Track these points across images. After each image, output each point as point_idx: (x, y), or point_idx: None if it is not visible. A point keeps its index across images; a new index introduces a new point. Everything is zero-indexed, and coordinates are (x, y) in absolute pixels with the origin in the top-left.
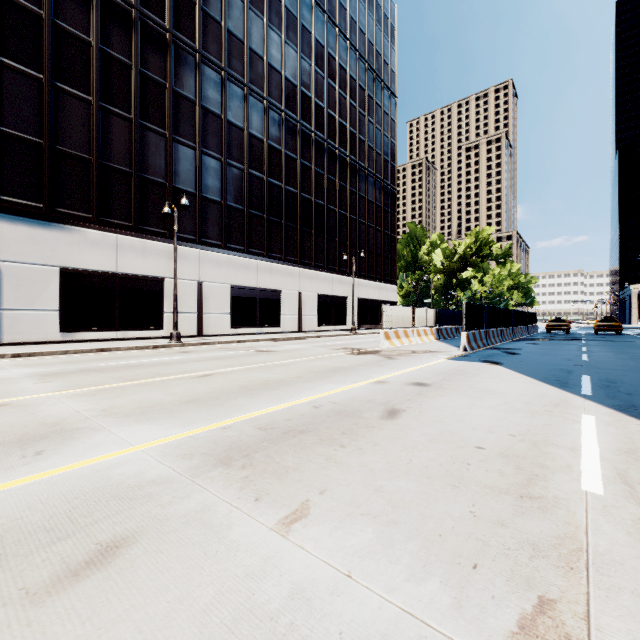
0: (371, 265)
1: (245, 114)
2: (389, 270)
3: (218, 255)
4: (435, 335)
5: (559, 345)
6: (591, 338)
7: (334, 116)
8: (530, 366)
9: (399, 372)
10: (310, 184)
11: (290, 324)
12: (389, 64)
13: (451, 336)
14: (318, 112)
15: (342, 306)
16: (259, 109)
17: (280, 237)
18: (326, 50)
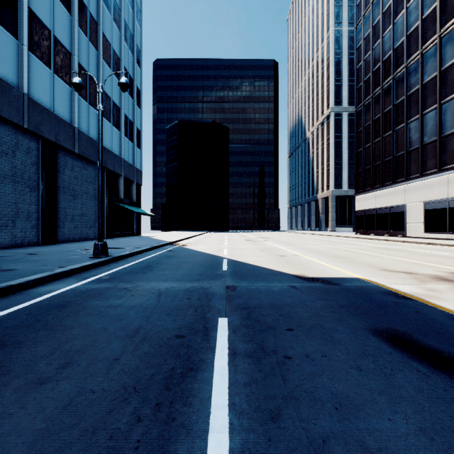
0: None
1: None
2: None
3: None
4: None
5: None
6: None
7: None
8: (269, 276)
9: (312, 259)
10: None
11: None
12: None
13: None
14: None
15: None
16: None
17: None
18: None
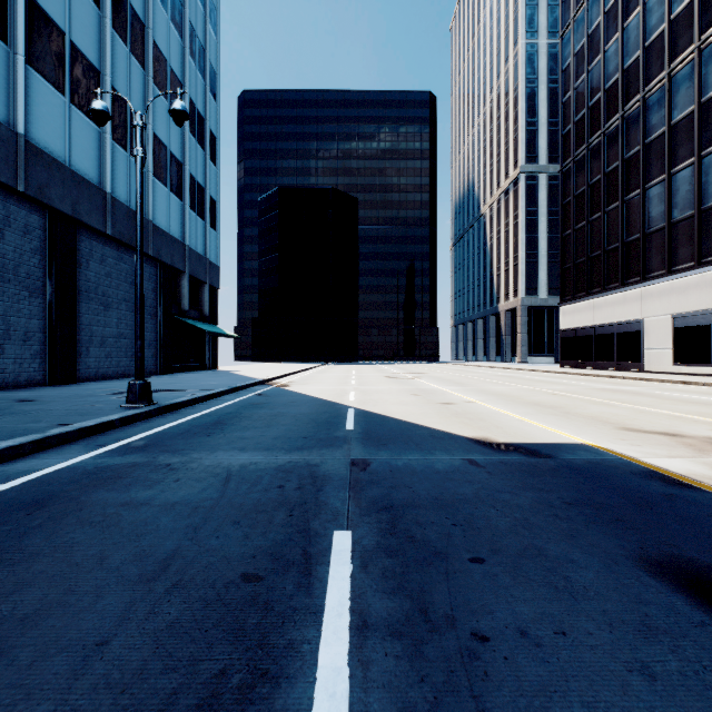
0: None
1: None
2: None
3: None
4: None
5: None
6: None
7: None
8: (427, 441)
9: (497, 409)
10: None
11: None
12: None
13: None
14: None
15: None
16: None
17: None
18: None
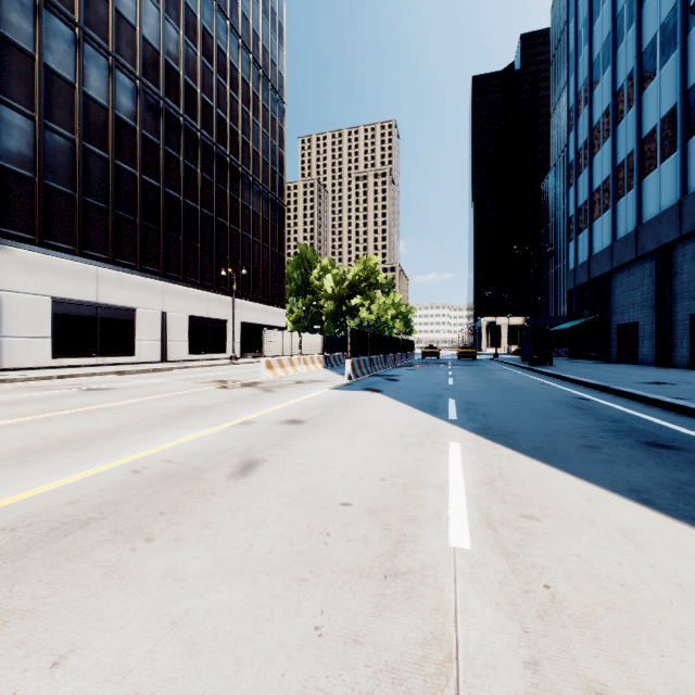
0: (257, 285)
1: (77, 65)
2: (277, 292)
3: (28, 254)
4: (323, 363)
5: (431, 370)
6: (455, 363)
7: (211, 104)
8: (407, 392)
9: (274, 408)
10: (178, 179)
11: (149, 352)
12: (277, 65)
13: (339, 364)
14: (189, 93)
15: (221, 331)
16: (101, 65)
17: (134, 240)
18: (200, 22)
